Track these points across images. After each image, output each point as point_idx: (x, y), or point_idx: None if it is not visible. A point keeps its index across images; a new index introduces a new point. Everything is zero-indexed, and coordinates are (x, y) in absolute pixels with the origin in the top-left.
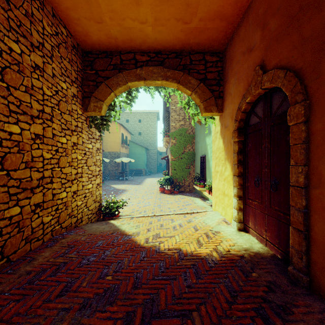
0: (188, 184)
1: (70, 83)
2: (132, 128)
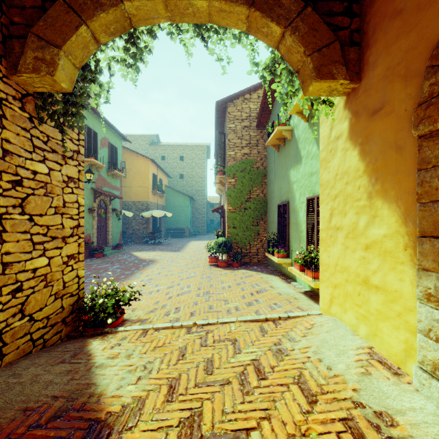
0: (256, 250)
1: None
2: (170, 168)
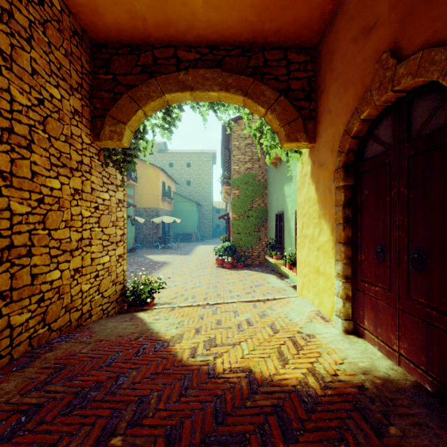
0: (258, 254)
1: (68, 90)
2: (177, 175)
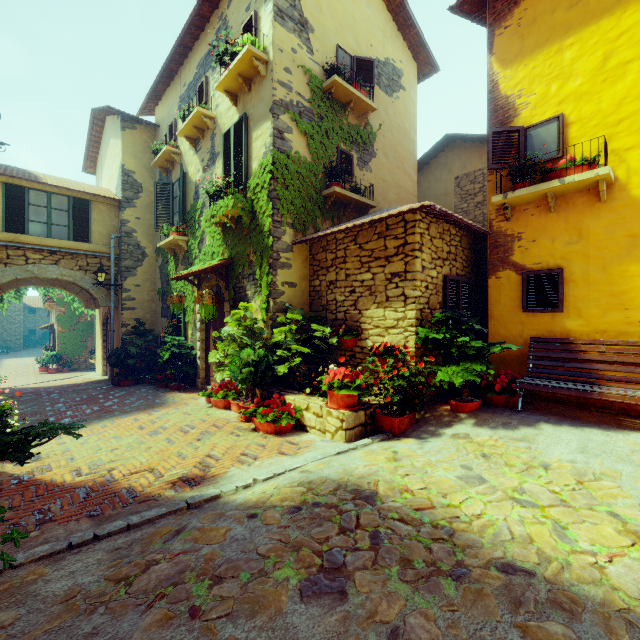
0: (85, 359)
1: None
2: None
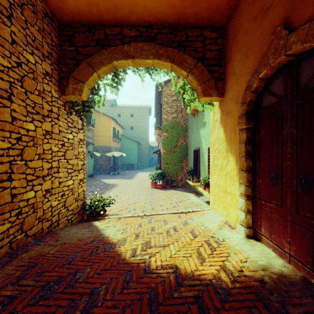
0: (181, 178)
1: (40, 57)
2: (124, 122)
